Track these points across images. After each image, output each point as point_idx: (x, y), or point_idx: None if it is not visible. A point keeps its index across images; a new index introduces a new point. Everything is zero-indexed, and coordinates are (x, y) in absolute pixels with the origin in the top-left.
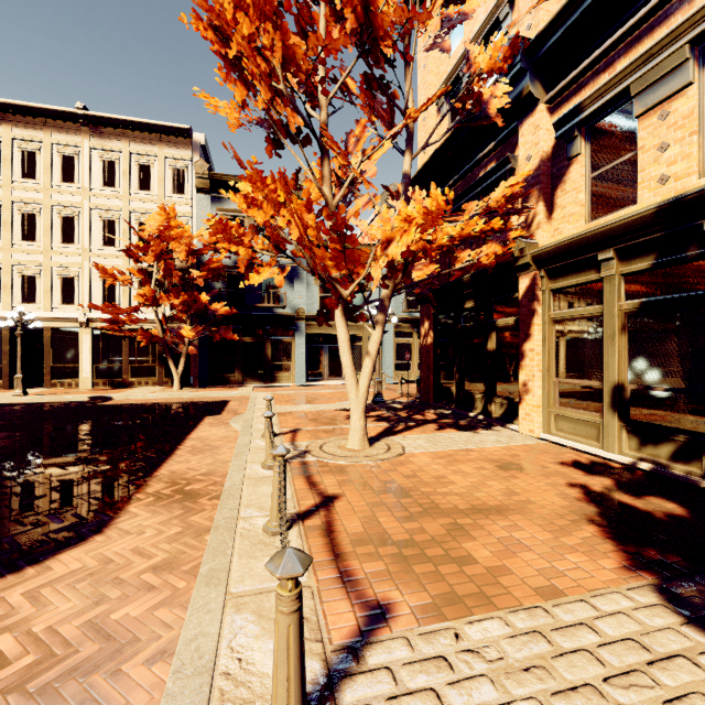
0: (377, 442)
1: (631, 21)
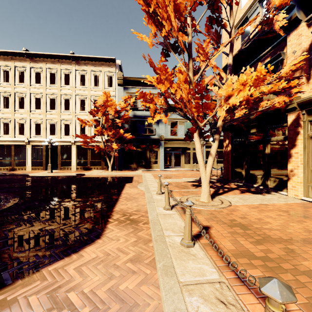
0: (214, 198)
1: None
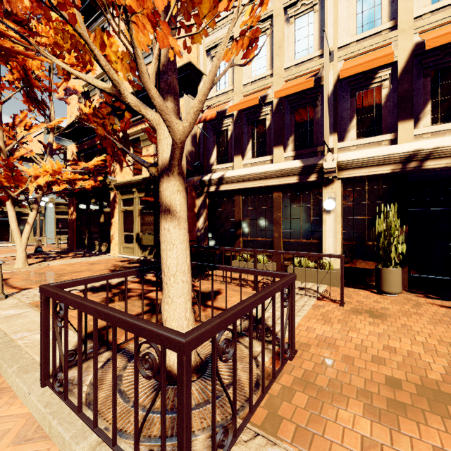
0: (34, 264)
1: (140, 116)
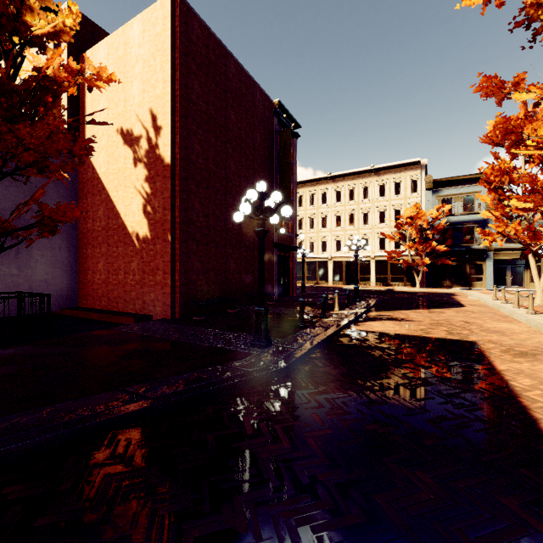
0: None
1: None
